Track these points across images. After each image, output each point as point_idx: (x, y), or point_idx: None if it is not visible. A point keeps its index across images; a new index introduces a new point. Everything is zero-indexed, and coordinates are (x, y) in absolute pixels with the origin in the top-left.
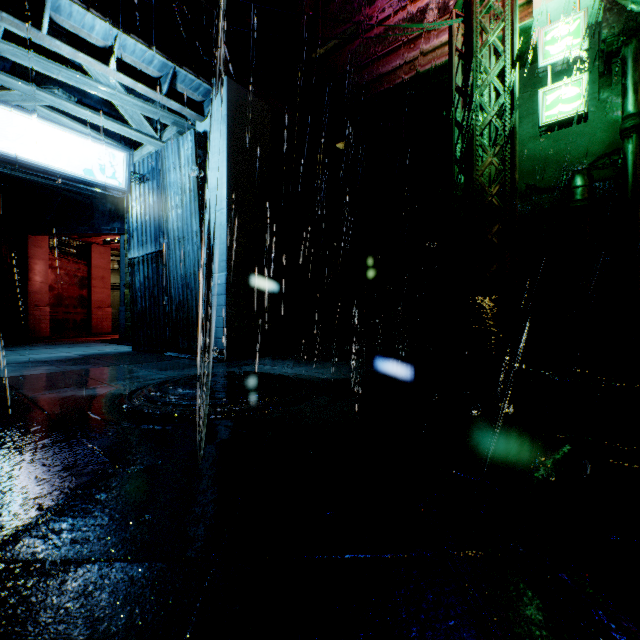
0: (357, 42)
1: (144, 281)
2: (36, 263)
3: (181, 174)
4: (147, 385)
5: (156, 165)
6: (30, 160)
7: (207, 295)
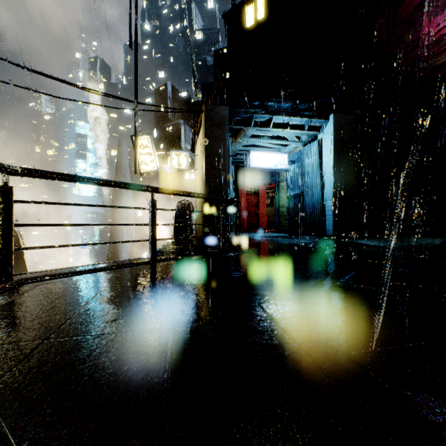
0: (418, 49)
1: (294, 205)
2: (242, 198)
3: (311, 159)
4: (309, 242)
5: (299, 156)
6: (260, 167)
7: (323, 211)
